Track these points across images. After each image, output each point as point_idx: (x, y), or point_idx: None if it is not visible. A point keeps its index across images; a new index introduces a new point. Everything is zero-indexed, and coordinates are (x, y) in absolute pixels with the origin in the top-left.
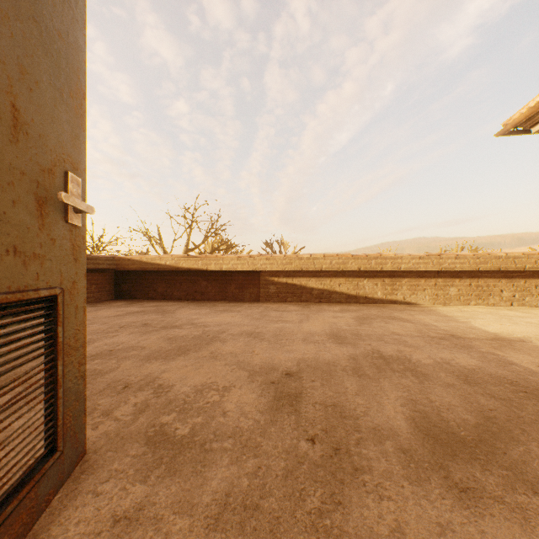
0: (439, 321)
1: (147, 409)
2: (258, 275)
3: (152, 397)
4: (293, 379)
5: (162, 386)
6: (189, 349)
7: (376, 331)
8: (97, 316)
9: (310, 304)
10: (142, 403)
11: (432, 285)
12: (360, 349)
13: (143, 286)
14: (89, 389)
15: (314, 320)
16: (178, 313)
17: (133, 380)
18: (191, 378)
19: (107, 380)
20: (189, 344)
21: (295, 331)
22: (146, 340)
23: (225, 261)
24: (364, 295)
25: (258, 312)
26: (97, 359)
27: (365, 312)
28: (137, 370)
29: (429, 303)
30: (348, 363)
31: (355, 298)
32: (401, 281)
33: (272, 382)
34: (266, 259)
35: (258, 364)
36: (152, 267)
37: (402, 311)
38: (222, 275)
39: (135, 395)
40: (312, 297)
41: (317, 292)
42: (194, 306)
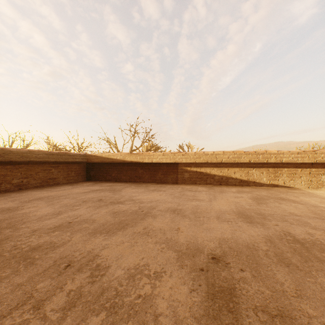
0: (323, 203)
1: (78, 303)
2: (177, 166)
3: (87, 283)
4: (220, 266)
5: (99, 266)
6: (128, 223)
7: (275, 211)
8: (71, 192)
9: (213, 186)
10: (76, 292)
11: (307, 174)
12: (271, 229)
13: (103, 173)
14: (37, 266)
15: (220, 199)
16: (123, 191)
17: (76, 257)
18: (126, 258)
19: (55, 255)
20: (128, 218)
21: (208, 209)
22: (97, 214)
23: (154, 156)
24: (253, 180)
25: (178, 192)
26: (57, 230)
27: (257, 193)
28: (83, 245)
29: (305, 187)
30: (267, 247)
31: (246, 182)
32: (281, 170)
33: (201, 269)
34: (182, 155)
35: (184, 243)
36: (108, 160)
37: (286, 193)
38: (153, 166)
39: (72, 278)
40: (214, 181)
41: (218, 178)
42: (134, 187)
